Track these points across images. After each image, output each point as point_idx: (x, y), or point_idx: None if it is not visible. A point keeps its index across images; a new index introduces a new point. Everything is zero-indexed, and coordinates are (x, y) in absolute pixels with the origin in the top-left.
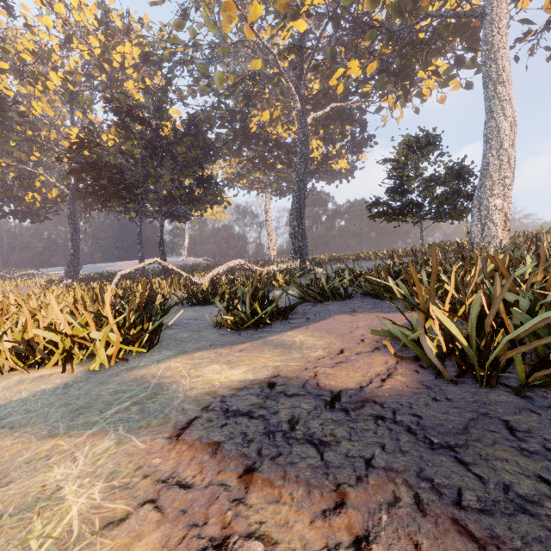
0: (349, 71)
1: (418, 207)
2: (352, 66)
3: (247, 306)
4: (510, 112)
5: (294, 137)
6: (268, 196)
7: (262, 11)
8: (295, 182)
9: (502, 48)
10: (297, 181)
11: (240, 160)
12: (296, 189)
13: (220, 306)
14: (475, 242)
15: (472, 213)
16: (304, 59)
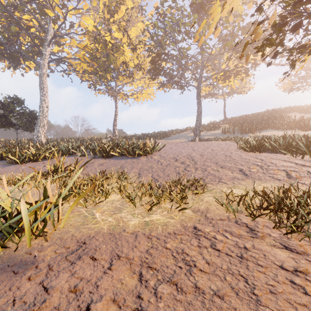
0: None
1: (13, 125)
2: None
3: None
4: (47, 102)
5: None
6: None
7: None
8: None
9: (45, 81)
10: None
11: None
12: None
13: None
14: (35, 140)
15: (34, 131)
16: None
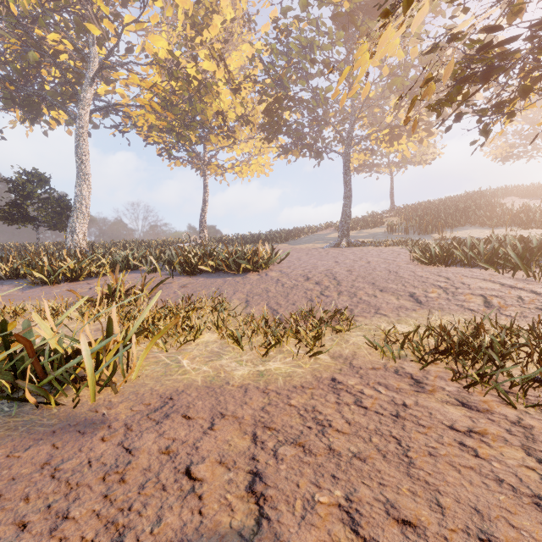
0: None
1: (32, 220)
2: None
3: None
4: (88, 180)
5: None
6: None
7: None
8: None
9: (85, 145)
10: None
11: None
12: None
13: None
14: (69, 245)
15: (68, 229)
16: None
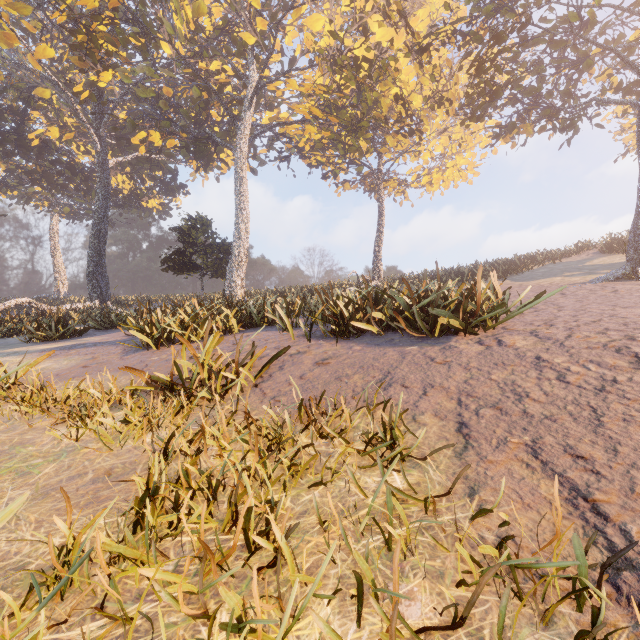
0: (151, 138)
1: (195, 268)
2: (154, 134)
3: (53, 328)
4: (246, 219)
5: (94, 161)
6: (55, 218)
7: (53, 55)
8: (94, 221)
9: (243, 179)
10: (96, 221)
11: (10, 168)
12: (95, 229)
13: (31, 328)
14: (227, 294)
15: (226, 276)
16: (104, 113)
